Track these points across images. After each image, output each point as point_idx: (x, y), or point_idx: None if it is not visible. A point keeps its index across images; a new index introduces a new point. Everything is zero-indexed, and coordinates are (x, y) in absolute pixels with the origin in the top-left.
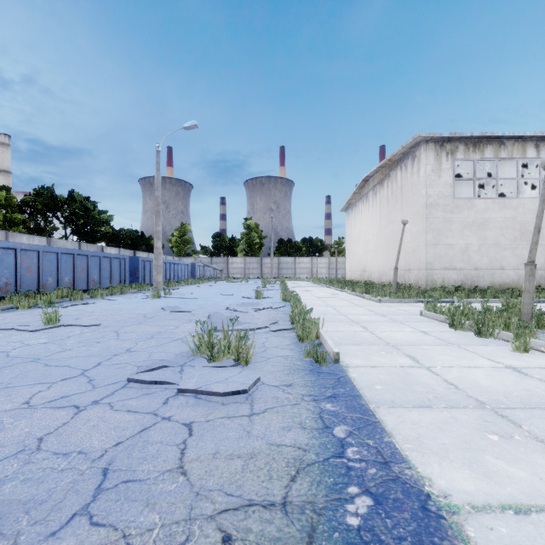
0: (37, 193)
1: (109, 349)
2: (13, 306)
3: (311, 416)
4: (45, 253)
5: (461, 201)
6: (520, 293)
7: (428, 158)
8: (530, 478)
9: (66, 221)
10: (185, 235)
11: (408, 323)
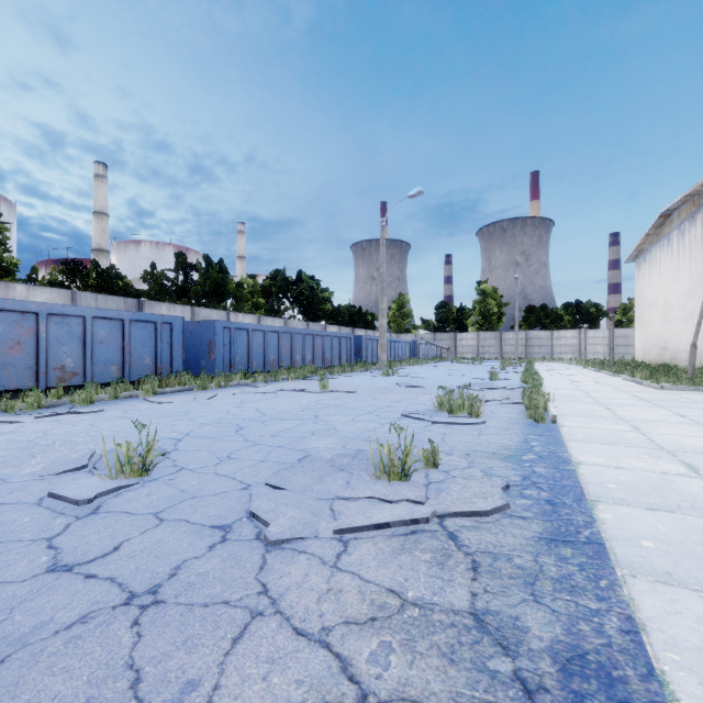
0: (272, 277)
1: (375, 405)
2: (284, 378)
3: (518, 438)
4: (295, 334)
5: None
6: None
7: None
8: (643, 465)
9: (295, 302)
10: (403, 307)
11: (673, 408)
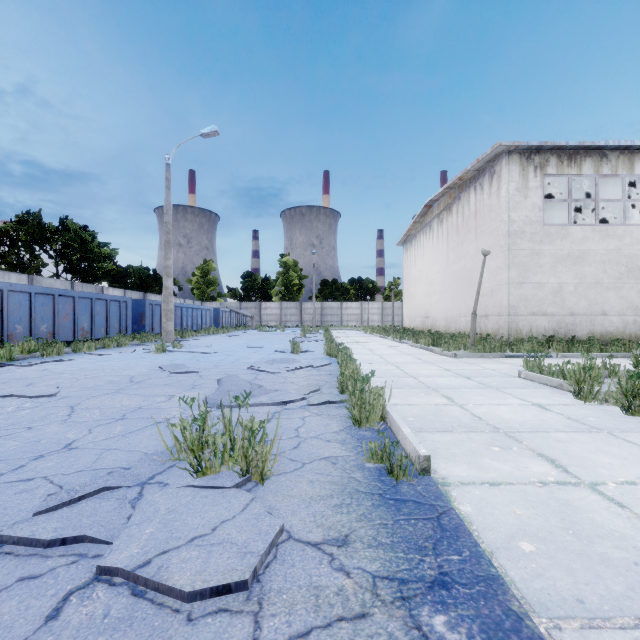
0: (20, 221)
1: (35, 444)
2: None
3: None
4: (12, 293)
5: (553, 228)
6: (630, 345)
7: (512, 174)
8: None
9: (58, 256)
10: (208, 274)
11: (508, 389)
